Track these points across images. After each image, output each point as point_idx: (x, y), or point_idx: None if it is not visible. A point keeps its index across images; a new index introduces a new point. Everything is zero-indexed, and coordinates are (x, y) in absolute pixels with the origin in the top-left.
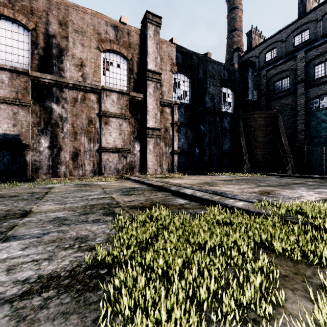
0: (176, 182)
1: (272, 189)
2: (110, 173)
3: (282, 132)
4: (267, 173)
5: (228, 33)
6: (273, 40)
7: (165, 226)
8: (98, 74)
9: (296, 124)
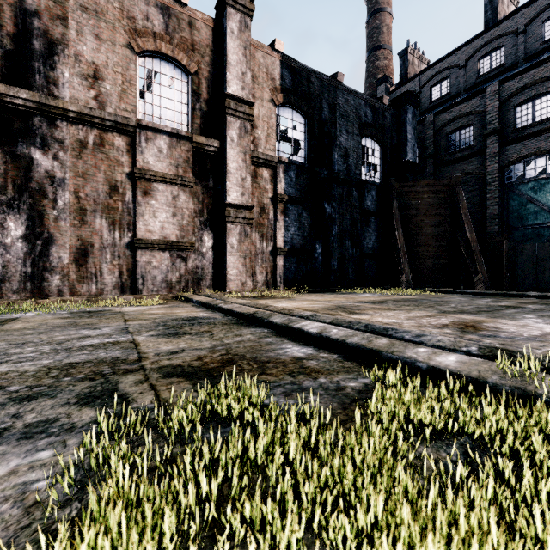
0: (282, 305)
1: (475, 319)
2: (154, 291)
3: (466, 218)
4: (443, 290)
5: (369, 53)
6: (444, 65)
7: (252, 461)
8: (131, 98)
9: (484, 206)
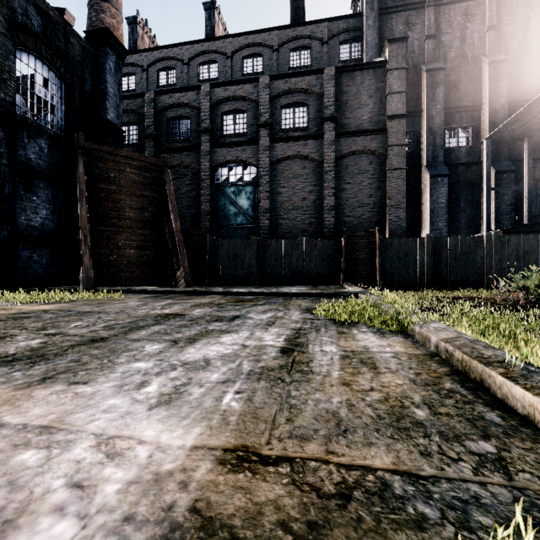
0: None
1: None
2: None
3: (172, 204)
4: (133, 289)
5: None
6: (171, 53)
7: None
8: None
9: (199, 201)
